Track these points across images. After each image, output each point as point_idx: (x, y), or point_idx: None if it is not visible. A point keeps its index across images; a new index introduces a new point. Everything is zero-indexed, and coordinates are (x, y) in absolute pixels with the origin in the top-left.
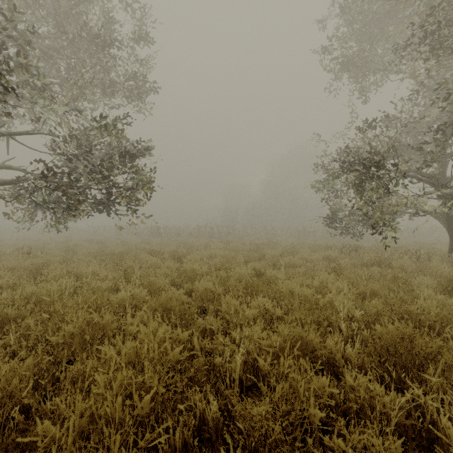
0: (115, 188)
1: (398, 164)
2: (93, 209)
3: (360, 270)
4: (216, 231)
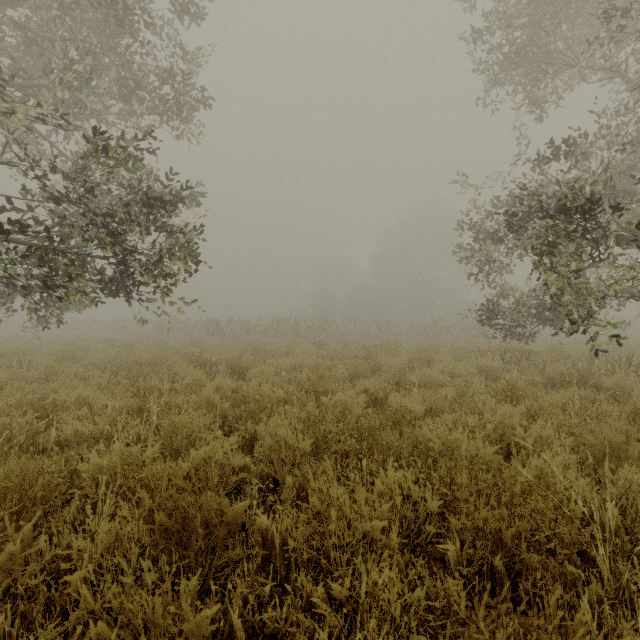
0: (131, 255)
1: (620, 209)
2: (103, 290)
3: (548, 394)
4: (304, 327)
